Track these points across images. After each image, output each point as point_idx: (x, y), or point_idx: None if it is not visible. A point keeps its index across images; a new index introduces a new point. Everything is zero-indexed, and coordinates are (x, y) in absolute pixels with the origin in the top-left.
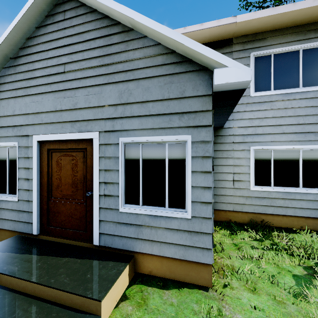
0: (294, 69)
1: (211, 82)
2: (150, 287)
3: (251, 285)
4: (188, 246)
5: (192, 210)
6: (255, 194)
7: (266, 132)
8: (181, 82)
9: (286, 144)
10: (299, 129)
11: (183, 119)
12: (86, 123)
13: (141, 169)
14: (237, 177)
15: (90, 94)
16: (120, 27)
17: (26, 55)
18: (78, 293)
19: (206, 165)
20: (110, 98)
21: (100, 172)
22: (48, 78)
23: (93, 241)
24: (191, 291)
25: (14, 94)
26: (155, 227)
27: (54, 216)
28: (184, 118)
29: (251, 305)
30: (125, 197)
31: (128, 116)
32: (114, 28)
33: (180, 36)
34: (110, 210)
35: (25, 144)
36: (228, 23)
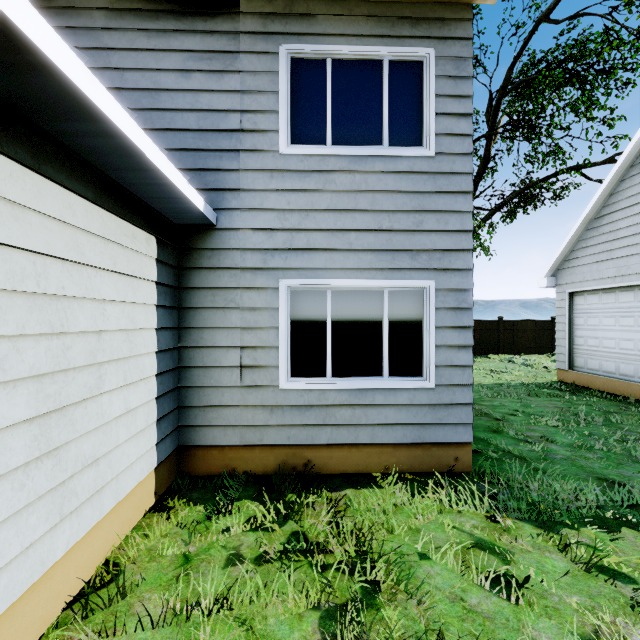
0: (373, 103)
1: None
2: None
3: None
4: None
5: None
6: (292, 397)
7: (315, 246)
8: None
9: (356, 277)
10: (383, 243)
11: None
12: None
13: None
14: (251, 357)
15: None
16: None
17: None
18: None
19: None
20: None
21: None
22: None
23: None
24: None
25: None
26: None
27: None
28: None
29: None
30: None
31: None
32: None
33: None
34: None
35: None
36: None
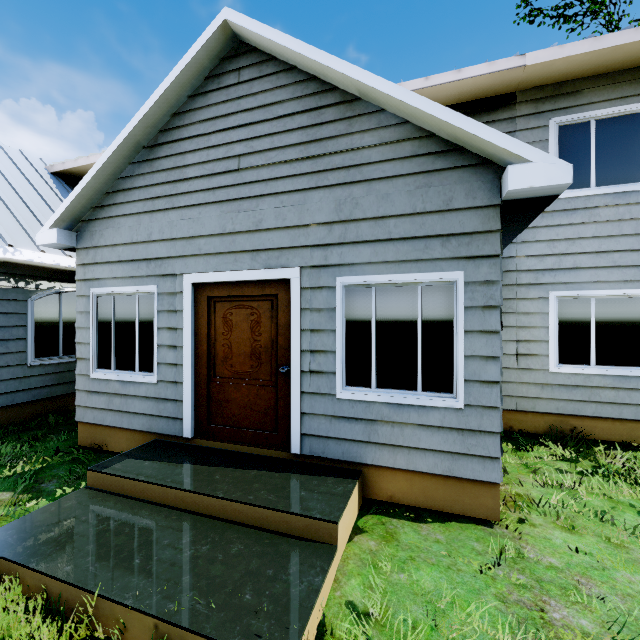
0: (635, 148)
1: (498, 185)
2: (395, 519)
3: (566, 522)
4: (457, 453)
5: (465, 395)
6: (559, 379)
7: (581, 266)
8: (445, 184)
9: (620, 287)
10: None
11: (449, 245)
12: (277, 254)
13: (375, 329)
14: (525, 348)
15: (285, 205)
16: (337, 94)
17: (170, 143)
18: (298, 512)
19: (489, 320)
20: (320, 212)
21: (303, 334)
22: (211, 179)
23: (291, 447)
24: (464, 527)
25: (149, 206)
26: (400, 423)
27: (220, 407)
28: (451, 244)
29: (570, 547)
30: (346, 374)
31: (353, 241)
32: (326, 97)
33: (450, 113)
34: (319, 397)
35: (169, 289)
36: (510, 67)
